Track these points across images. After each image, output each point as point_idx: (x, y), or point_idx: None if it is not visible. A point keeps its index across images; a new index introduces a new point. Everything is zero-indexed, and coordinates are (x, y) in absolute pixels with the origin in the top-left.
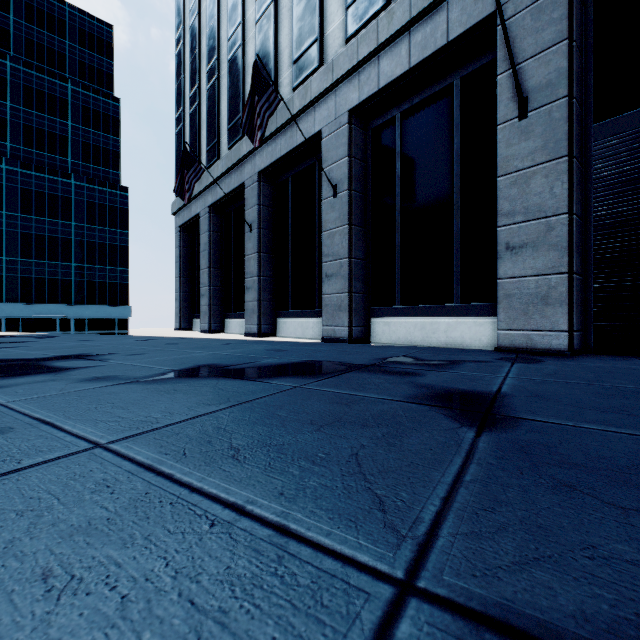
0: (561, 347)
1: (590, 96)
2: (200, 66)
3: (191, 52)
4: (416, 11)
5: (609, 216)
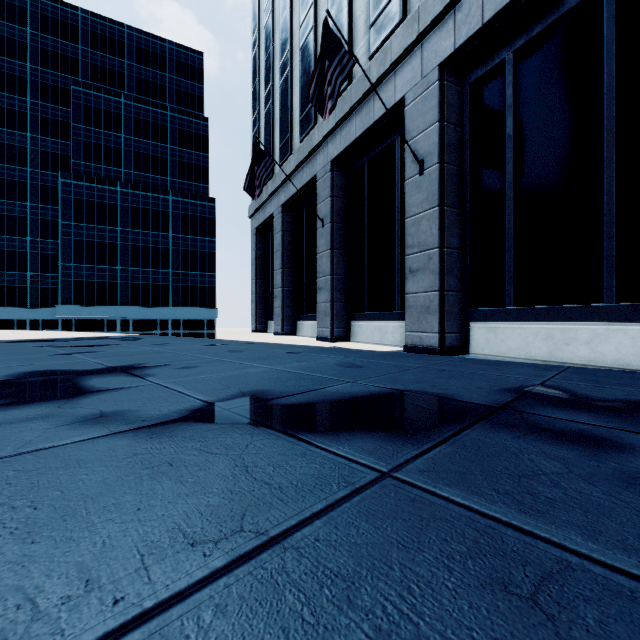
0: None
1: None
2: (273, 63)
3: (265, 52)
4: None
5: None
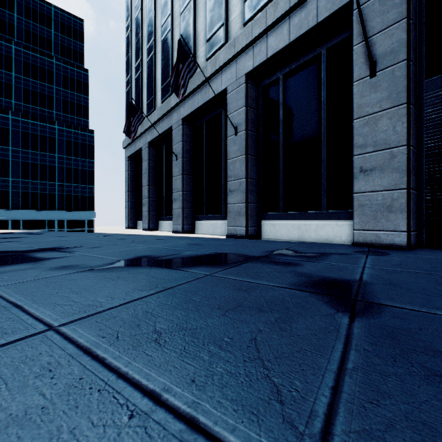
0: (401, 243)
1: (422, 60)
2: (142, 45)
3: (136, 36)
4: (294, 1)
5: (437, 147)
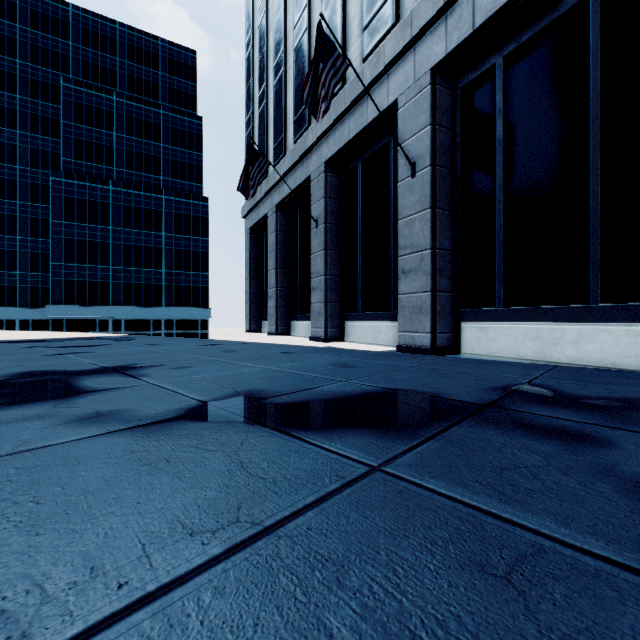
0: None
1: None
2: (267, 64)
3: (259, 52)
4: None
5: None
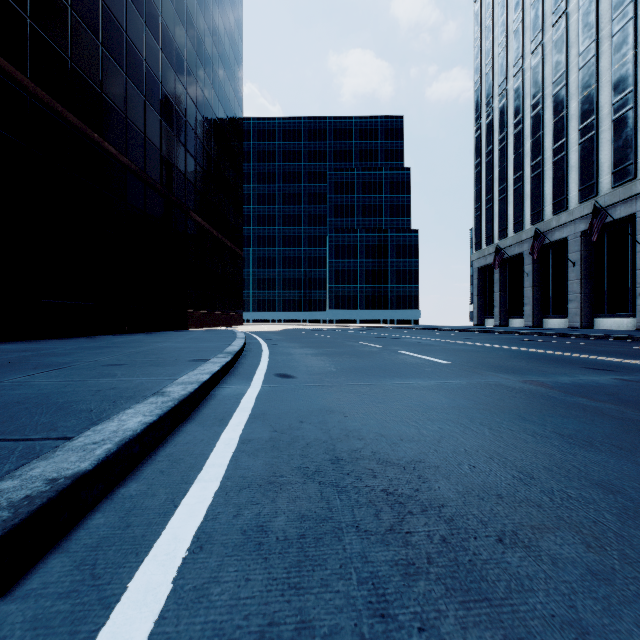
0: None
1: None
2: (493, 185)
3: (486, 176)
4: (606, 204)
5: None
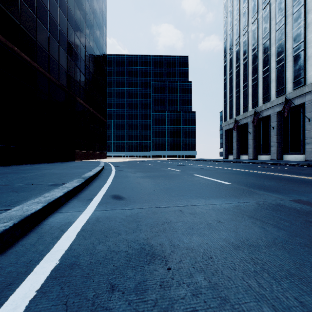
0: None
1: None
2: (233, 89)
3: (229, 84)
4: (290, 98)
5: None
